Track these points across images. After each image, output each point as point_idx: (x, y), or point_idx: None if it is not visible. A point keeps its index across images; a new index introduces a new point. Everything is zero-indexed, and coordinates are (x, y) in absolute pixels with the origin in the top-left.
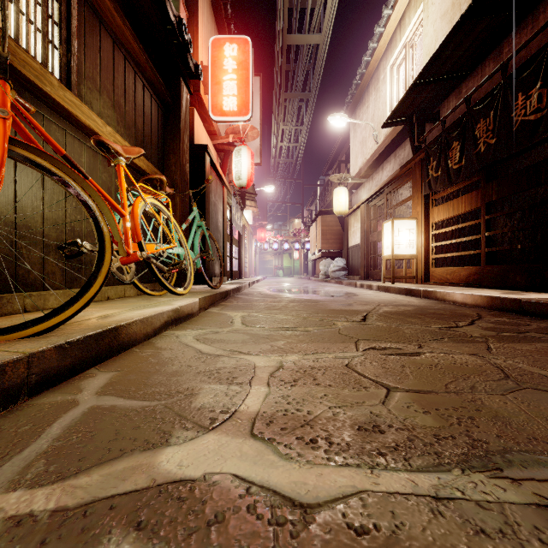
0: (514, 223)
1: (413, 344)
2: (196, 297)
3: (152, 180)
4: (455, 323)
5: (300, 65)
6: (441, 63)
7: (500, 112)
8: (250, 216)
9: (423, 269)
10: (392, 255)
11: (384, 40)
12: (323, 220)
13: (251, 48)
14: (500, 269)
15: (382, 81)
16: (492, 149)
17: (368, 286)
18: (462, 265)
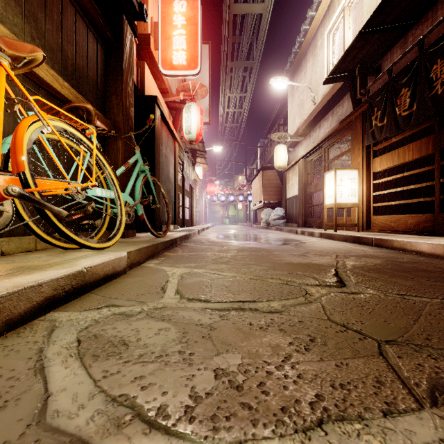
0: None
1: None
2: (125, 250)
3: (77, 109)
4: None
5: (244, 35)
6: (391, 8)
7: None
8: (201, 171)
9: (364, 217)
10: (335, 204)
11: (322, 8)
12: (264, 175)
13: (199, 4)
14: None
15: (319, 47)
16: None
17: (310, 233)
18: (401, 214)
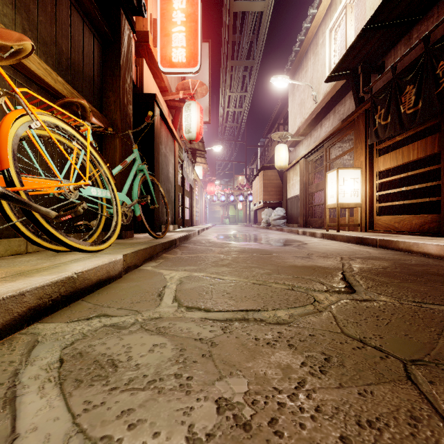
0: None
1: None
2: (121, 253)
3: (71, 105)
4: None
5: (245, 33)
6: (395, 4)
7: None
8: (201, 171)
9: (367, 217)
10: (337, 204)
11: (323, 5)
12: (264, 174)
13: (199, 1)
14: None
15: (321, 45)
16: None
17: (311, 233)
18: (405, 214)
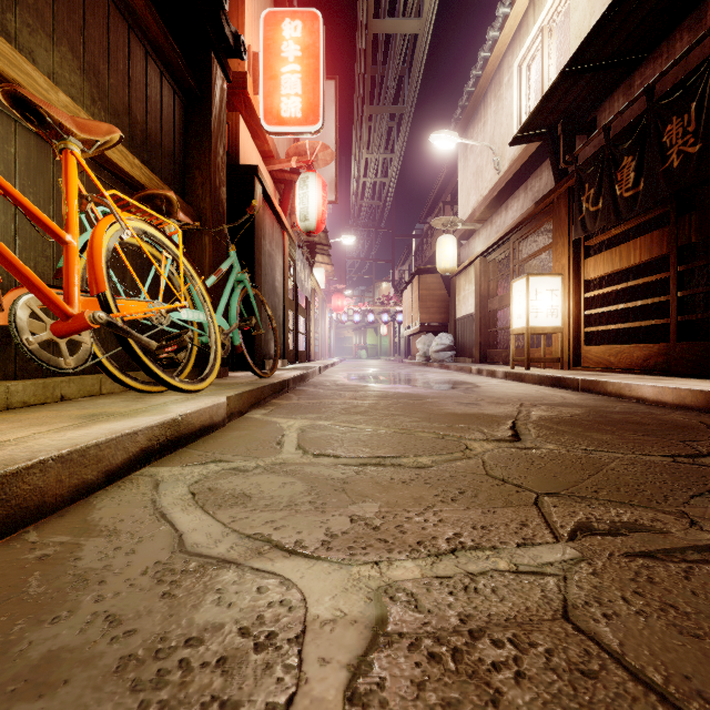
0: (702, 282)
1: (668, 512)
2: (223, 394)
3: (153, 198)
4: (687, 444)
5: (390, 66)
6: (606, 38)
7: (709, 102)
8: (322, 276)
9: (571, 348)
10: (527, 328)
11: (509, 26)
12: (421, 281)
13: (321, 26)
14: (705, 347)
15: (506, 85)
16: (694, 161)
17: (490, 372)
18: (628, 343)
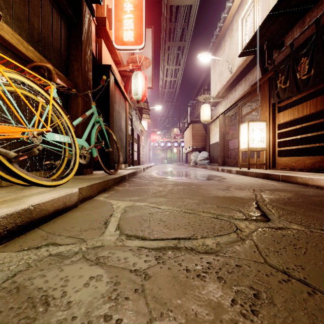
0: None
1: None
2: (77, 186)
3: (39, 68)
4: None
5: (178, 22)
6: None
7: None
8: (146, 124)
9: (271, 158)
10: (248, 148)
11: (237, 0)
12: (193, 127)
13: None
14: None
15: (235, 30)
16: None
17: (228, 170)
18: (299, 156)
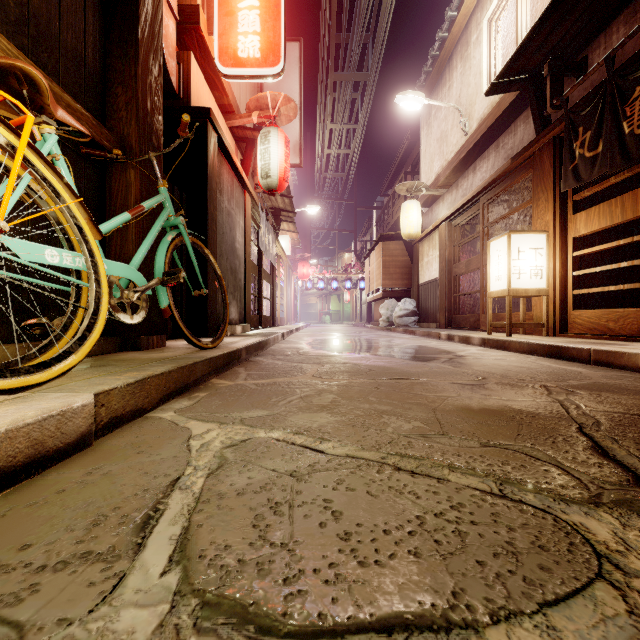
0: None
1: None
2: (94, 388)
3: (5, 76)
4: None
5: (355, 29)
6: None
7: None
8: (288, 244)
9: (557, 312)
10: (508, 290)
11: None
12: (384, 248)
13: None
14: None
15: (474, 44)
16: None
17: (463, 338)
18: (618, 307)
